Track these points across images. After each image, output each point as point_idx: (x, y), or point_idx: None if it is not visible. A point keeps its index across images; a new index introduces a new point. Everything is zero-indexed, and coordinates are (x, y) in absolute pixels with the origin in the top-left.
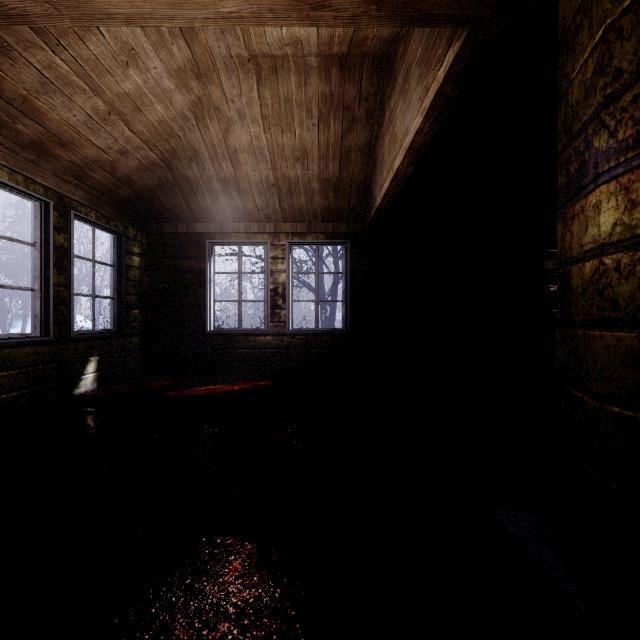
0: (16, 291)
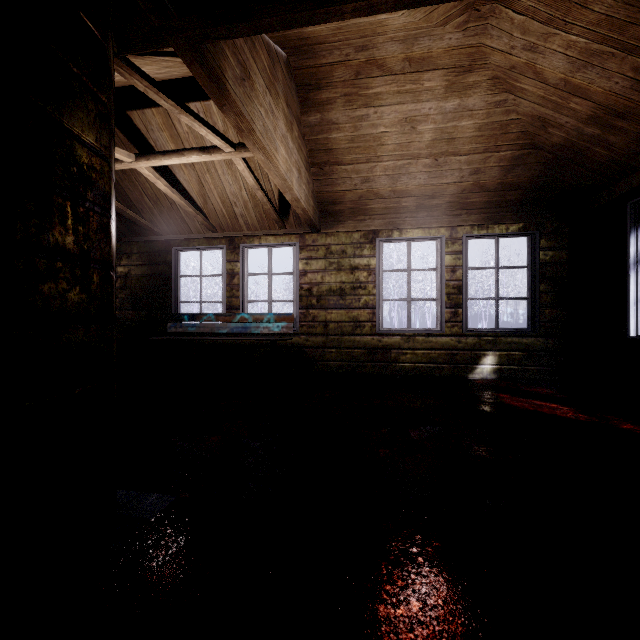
0: None
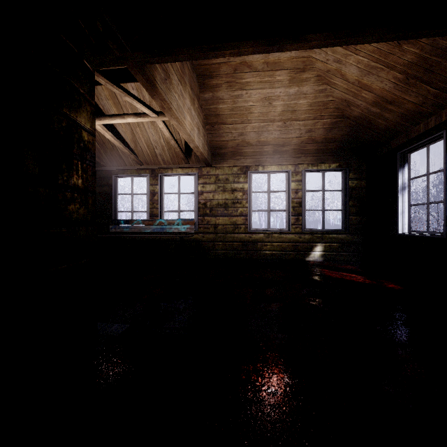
0: None
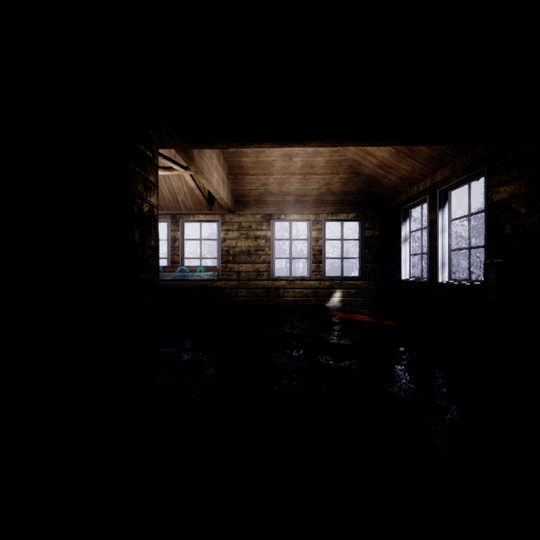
0: (483, 248)
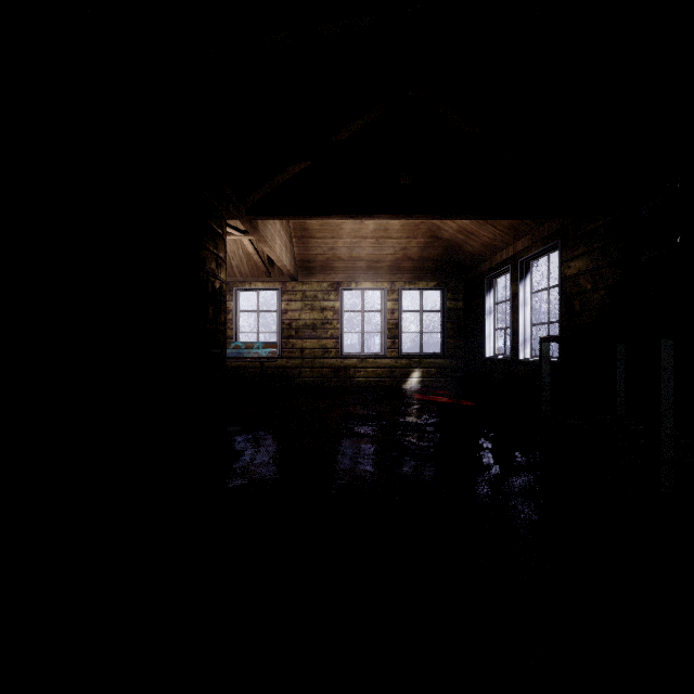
0: None
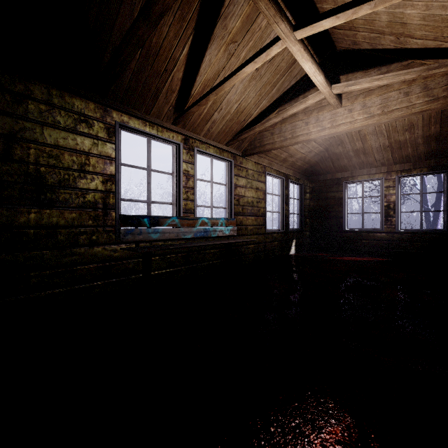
0: None
